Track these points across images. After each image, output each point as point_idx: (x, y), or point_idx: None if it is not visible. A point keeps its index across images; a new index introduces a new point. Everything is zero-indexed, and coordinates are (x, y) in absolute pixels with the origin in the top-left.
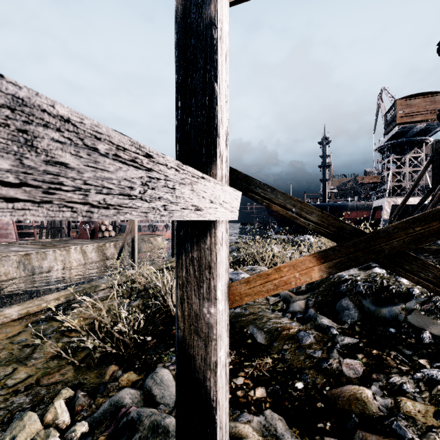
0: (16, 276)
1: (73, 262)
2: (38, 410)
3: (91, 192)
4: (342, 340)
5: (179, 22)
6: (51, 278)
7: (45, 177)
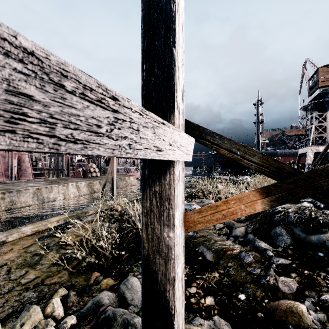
0: (32, 203)
1: (70, 194)
2: (42, 303)
3: (57, 126)
4: (277, 261)
5: (144, 1)
6: (55, 206)
7: (7, 106)
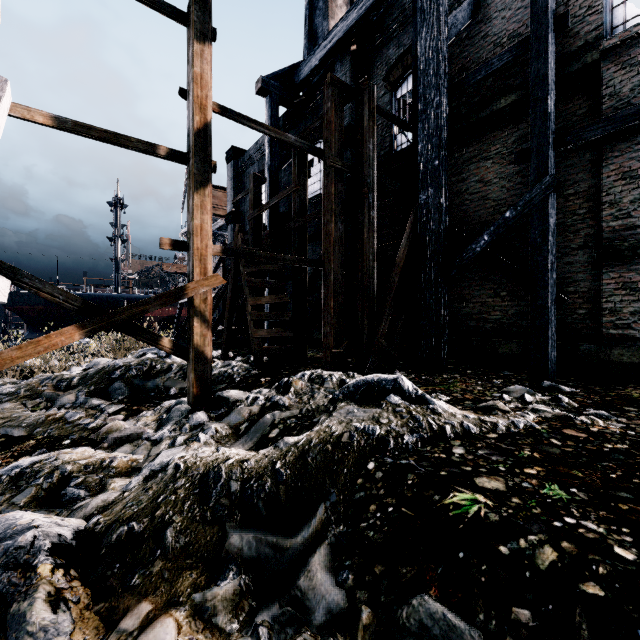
0: None
1: None
2: None
3: None
4: (110, 408)
5: None
6: None
7: None
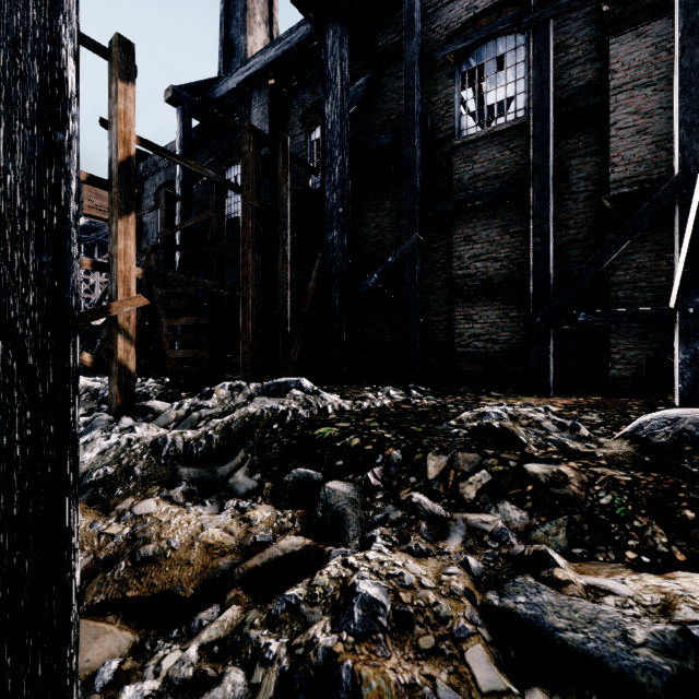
0: None
1: None
2: None
3: None
4: None
5: None
6: None
7: None
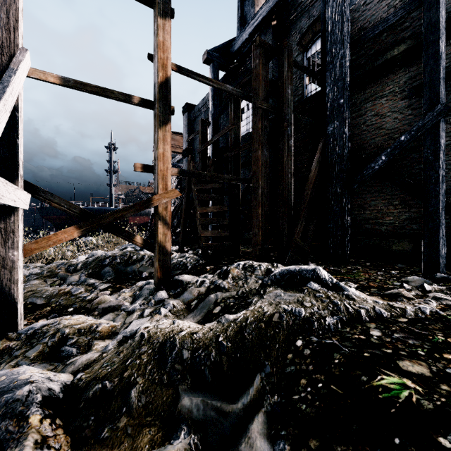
0: None
1: None
2: None
3: None
4: (101, 286)
5: None
6: None
7: None
